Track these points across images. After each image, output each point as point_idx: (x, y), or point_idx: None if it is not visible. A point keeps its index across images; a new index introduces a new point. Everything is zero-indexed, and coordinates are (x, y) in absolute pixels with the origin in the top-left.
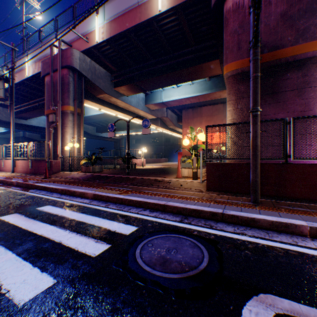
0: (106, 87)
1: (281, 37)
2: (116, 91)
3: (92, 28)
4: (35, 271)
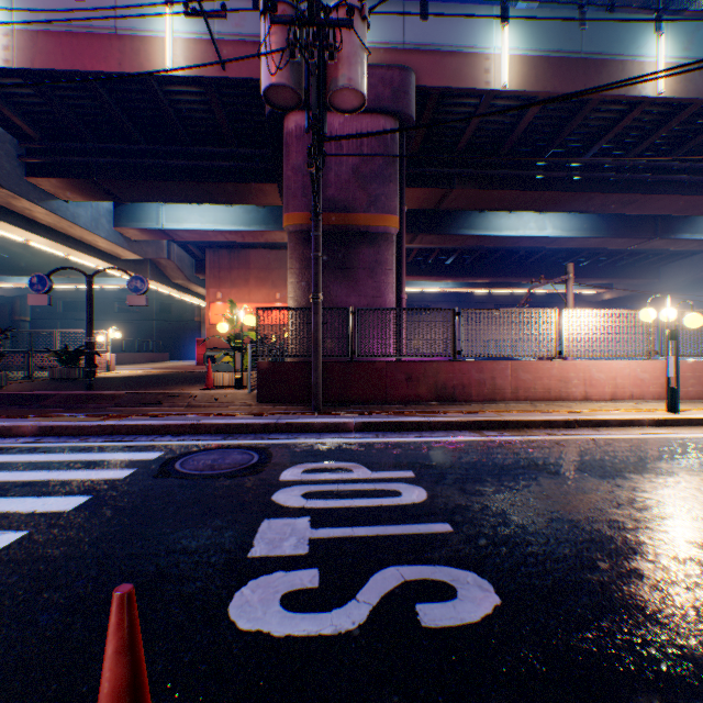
0: (5, 172)
1: (354, 199)
2: (33, 185)
3: None
4: (50, 498)
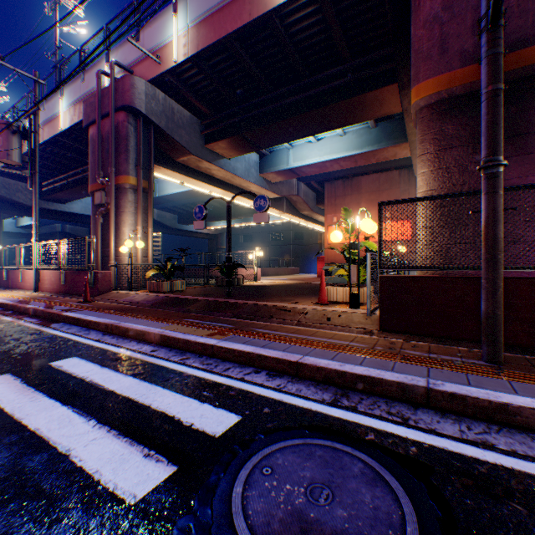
0: (192, 144)
1: (534, 21)
2: (209, 150)
3: (167, 38)
4: None
